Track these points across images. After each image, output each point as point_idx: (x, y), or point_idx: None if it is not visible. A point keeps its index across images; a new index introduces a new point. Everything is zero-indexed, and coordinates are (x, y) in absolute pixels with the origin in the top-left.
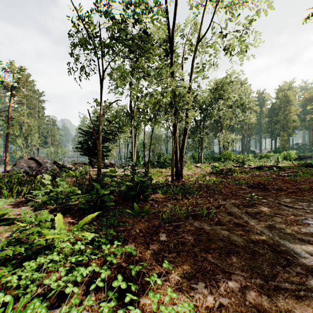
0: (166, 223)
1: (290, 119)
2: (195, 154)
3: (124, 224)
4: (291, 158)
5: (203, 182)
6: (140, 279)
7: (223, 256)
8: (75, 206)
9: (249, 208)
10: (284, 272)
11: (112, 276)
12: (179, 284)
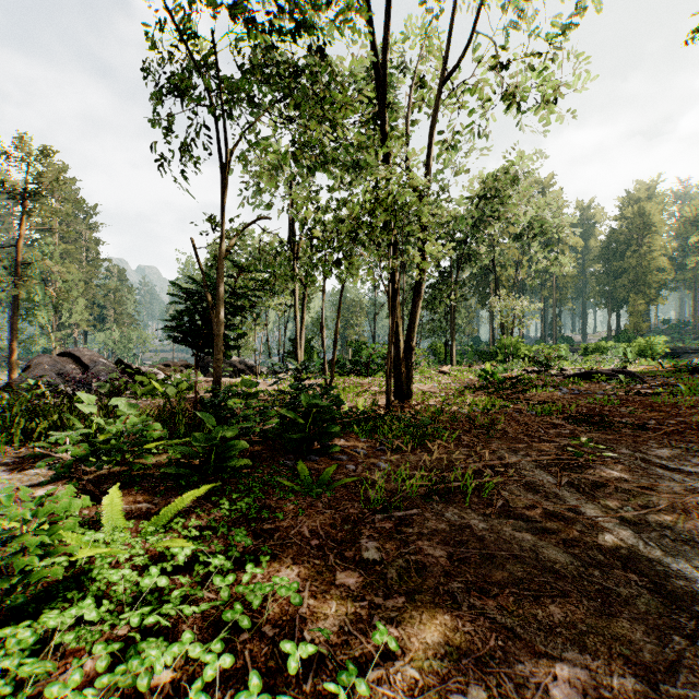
0: (376, 513)
1: (652, 266)
2: (438, 345)
3: (274, 515)
4: (655, 354)
5: (459, 409)
6: (312, 677)
7: (527, 604)
8: (157, 467)
9: (576, 472)
10: (694, 653)
11: (237, 667)
12: (417, 692)
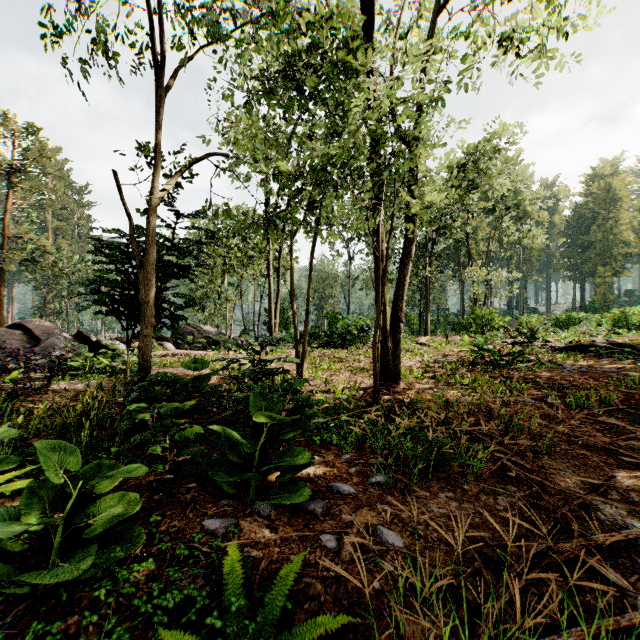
0: None
1: (618, 239)
2: (411, 316)
3: None
4: (629, 325)
5: (464, 397)
6: None
7: None
8: None
9: None
10: None
11: None
12: None
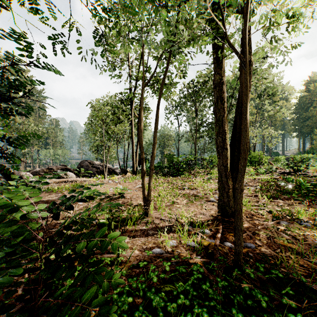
0: None
1: None
2: (213, 156)
3: None
4: None
5: None
6: None
7: None
8: None
9: None
10: None
11: None
12: None
